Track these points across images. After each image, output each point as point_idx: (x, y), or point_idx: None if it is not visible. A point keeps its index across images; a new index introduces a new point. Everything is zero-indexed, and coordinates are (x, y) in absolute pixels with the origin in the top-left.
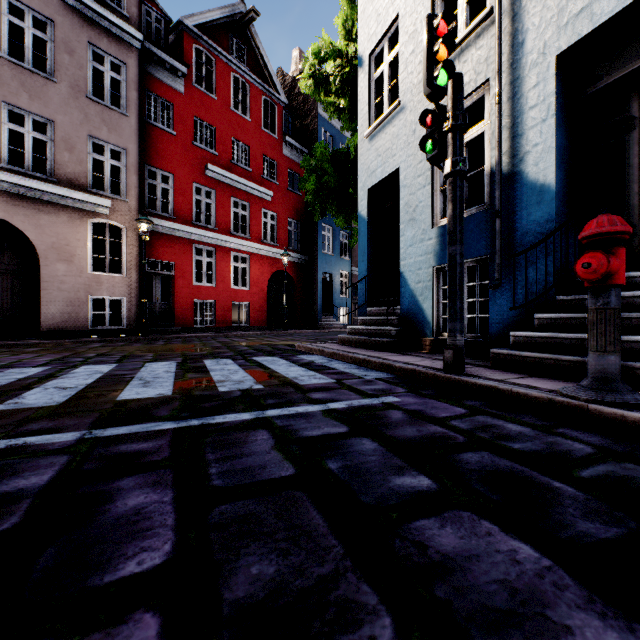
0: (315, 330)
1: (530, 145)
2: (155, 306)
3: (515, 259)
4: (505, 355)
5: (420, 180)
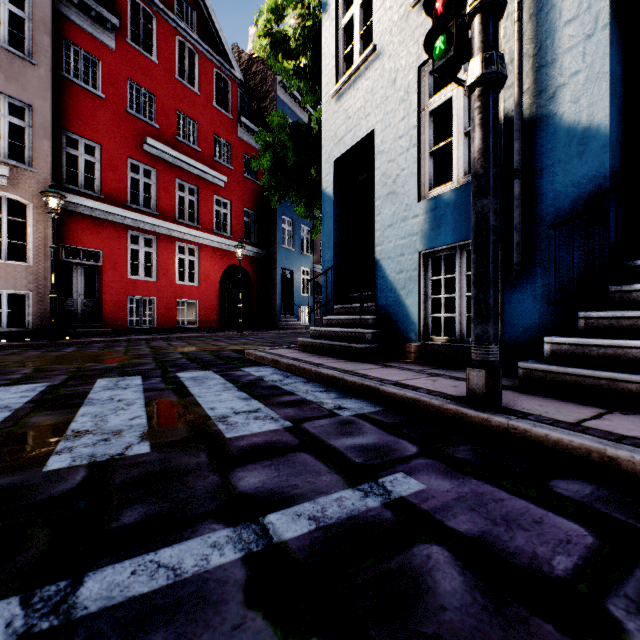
0: (274, 331)
1: (566, 74)
2: (76, 303)
3: (542, 236)
4: (545, 372)
5: (402, 142)
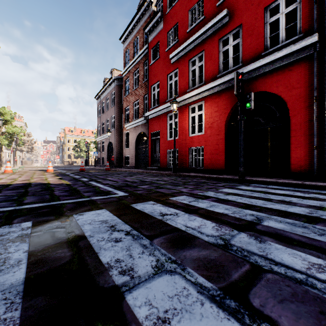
0: None
1: None
2: None
3: None
4: None
5: None
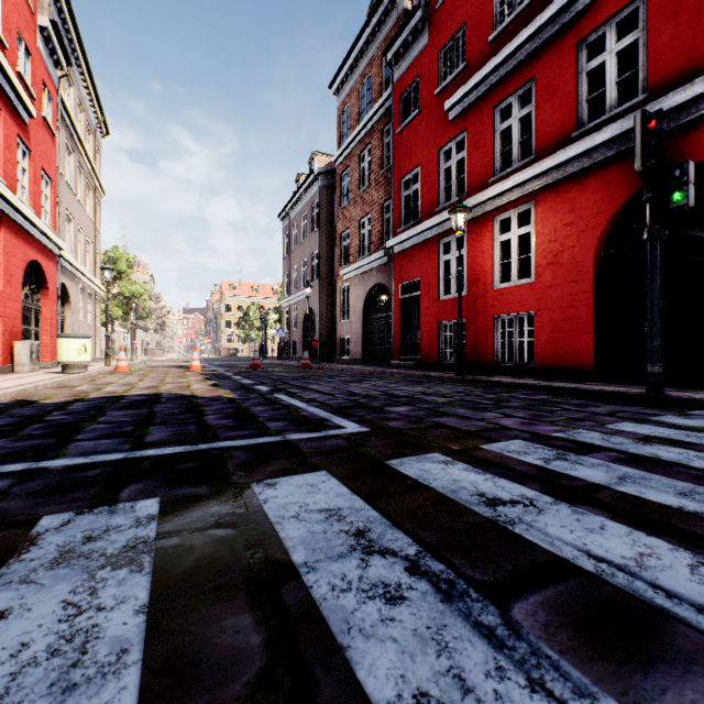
0: None
1: None
2: None
3: None
4: None
5: None
